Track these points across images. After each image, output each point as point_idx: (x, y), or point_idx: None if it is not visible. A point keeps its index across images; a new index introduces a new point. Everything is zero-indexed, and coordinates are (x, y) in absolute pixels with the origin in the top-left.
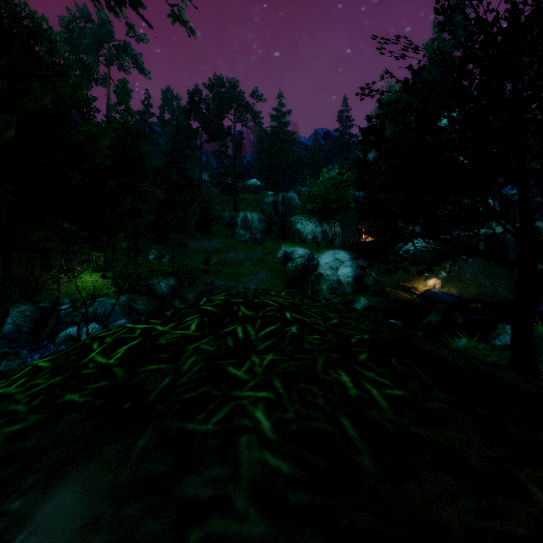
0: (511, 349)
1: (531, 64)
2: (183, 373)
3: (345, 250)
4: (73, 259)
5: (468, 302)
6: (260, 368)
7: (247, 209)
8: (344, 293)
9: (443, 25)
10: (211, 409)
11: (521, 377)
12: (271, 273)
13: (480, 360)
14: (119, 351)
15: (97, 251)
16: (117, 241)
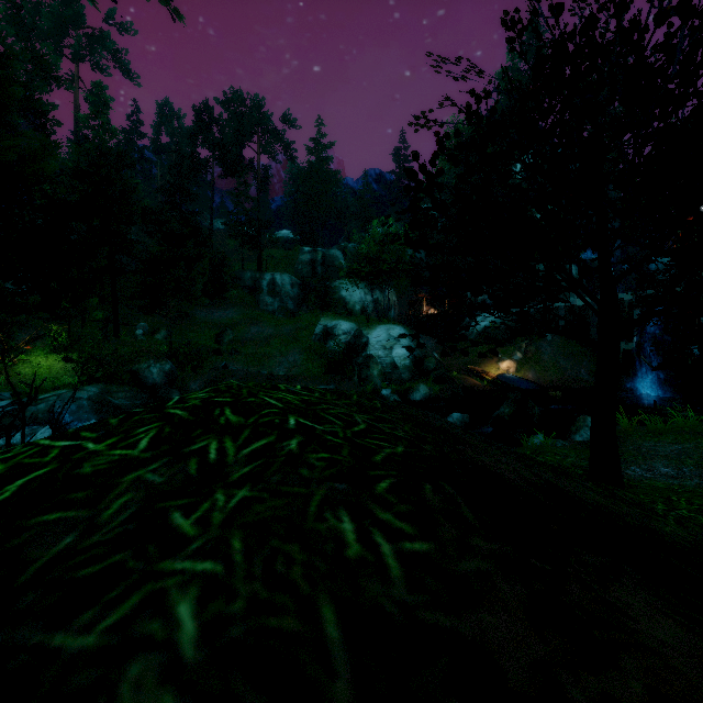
0: (591, 448)
1: (612, 99)
2: (100, 526)
3: (402, 325)
4: (17, 334)
5: (547, 389)
6: (220, 515)
7: (275, 269)
8: (400, 379)
9: (512, 42)
10: (110, 600)
11: (600, 488)
12: (306, 354)
13: (553, 467)
14: (8, 489)
15: (57, 323)
16: (88, 309)
